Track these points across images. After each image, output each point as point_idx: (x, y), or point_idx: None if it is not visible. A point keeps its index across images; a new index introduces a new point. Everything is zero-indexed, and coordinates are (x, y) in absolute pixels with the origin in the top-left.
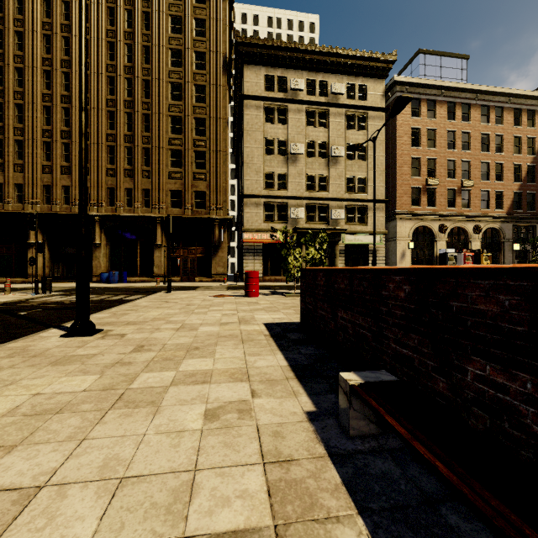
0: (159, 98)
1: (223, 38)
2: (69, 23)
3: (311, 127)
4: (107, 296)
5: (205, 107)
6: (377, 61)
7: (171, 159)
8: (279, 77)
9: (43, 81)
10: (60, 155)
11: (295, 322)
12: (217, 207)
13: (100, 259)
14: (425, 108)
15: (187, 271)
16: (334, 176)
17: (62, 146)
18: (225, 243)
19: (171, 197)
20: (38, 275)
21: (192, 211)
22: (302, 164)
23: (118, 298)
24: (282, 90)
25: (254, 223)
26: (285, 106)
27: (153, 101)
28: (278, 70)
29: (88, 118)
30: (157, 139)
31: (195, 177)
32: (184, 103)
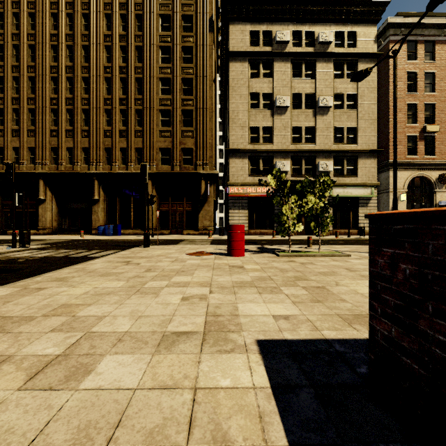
0: (150, 62)
1: None
2: (72, 0)
3: (297, 79)
4: (79, 251)
5: (192, 67)
6: (369, 5)
7: (161, 118)
8: (264, 32)
9: (51, 55)
10: (64, 120)
11: (332, 341)
12: (203, 162)
13: (98, 213)
14: (423, 50)
15: (175, 224)
16: (321, 127)
17: (67, 112)
18: (211, 197)
19: (161, 154)
20: (47, 228)
21: (180, 167)
22: (287, 117)
23: (83, 255)
24: (267, 44)
25: (239, 177)
26: (270, 60)
27: (144, 65)
28: (263, 24)
29: (88, 85)
30: (148, 101)
31: (183, 135)
32: (173, 65)
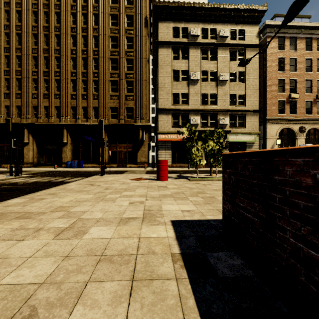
0: (103, 47)
1: (144, 4)
2: (48, 2)
3: (205, 61)
4: (56, 178)
5: (133, 51)
6: (253, 11)
7: (111, 86)
8: (182, 28)
9: (32, 41)
10: (42, 87)
11: (210, 220)
12: (141, 117)
13: (67, 152)
14: (289, 43)
15: (121, 160)
16: (221, 94)
17: (44, 81)
18: (146, 141)
19: (111, 111)
20: (29, 162)
21: (125, 120)
22: (198, 86)
23: (61, 180)
24: (184, 37)
25: (165, 127)
26: (186, 47)
27: (99, 49)
28: (182, 23)
29: (59, 63)
30: (102, 74)
31: (126, 98)
32: (119, 49)
